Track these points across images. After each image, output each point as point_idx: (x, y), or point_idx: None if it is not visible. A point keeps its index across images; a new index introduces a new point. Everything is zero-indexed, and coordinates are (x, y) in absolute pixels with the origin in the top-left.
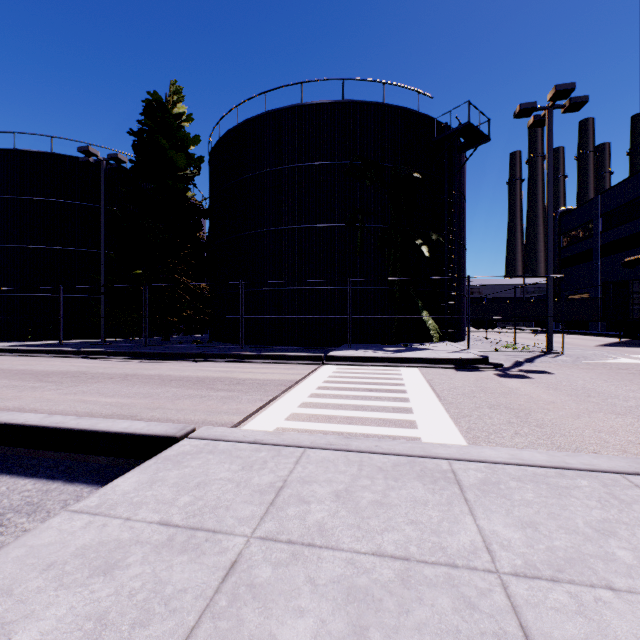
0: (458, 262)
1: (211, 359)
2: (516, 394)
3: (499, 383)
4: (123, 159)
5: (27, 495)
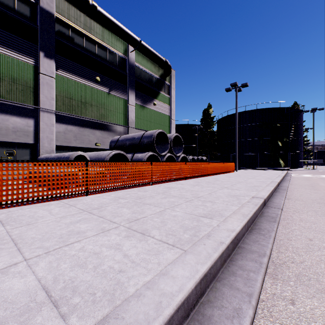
0: (296, 145)
1: None
2: None
3: None
4: (202, 127)
5: None
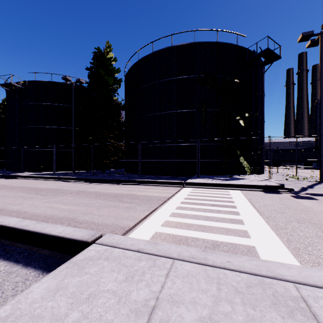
0: (260, 129)
1: (123, 183)
2: (312, 211)
3: (296, 202)
4: (83, 81)
5: None
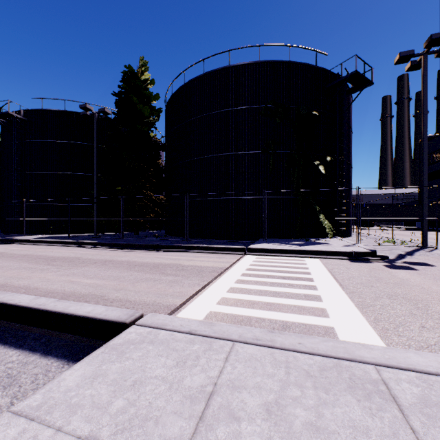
0: (346, 177)
1: (165, 249)
2: (408, 285)
3: (390, 274)
4: (108, 112)
5: (10, 367)
